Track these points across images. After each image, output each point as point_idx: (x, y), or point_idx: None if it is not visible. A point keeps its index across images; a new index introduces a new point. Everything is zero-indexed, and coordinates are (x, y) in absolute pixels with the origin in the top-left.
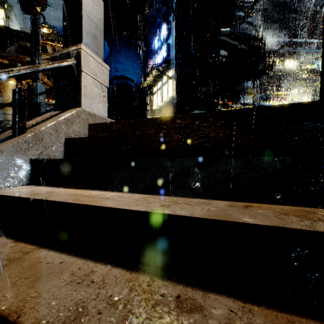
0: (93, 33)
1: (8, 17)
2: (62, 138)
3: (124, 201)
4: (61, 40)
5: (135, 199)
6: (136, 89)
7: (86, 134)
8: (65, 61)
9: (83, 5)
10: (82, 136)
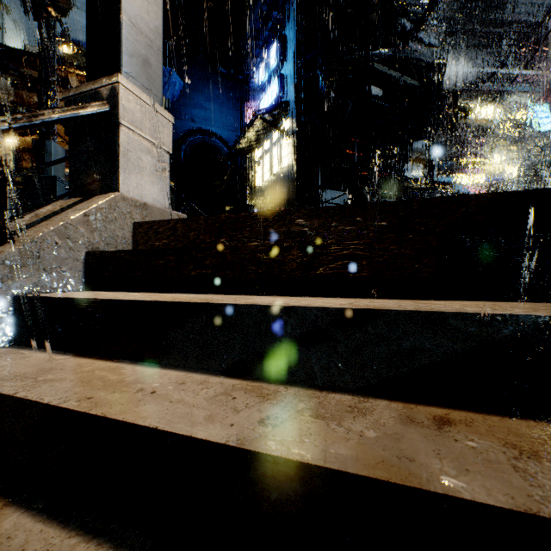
0: (143, 55)
1: (1, 26)
2: (79, 251)
3: (184, 402)
4: None
5: (209, 396)
6: (227, 153)
7: (128, 241)
8: (87, 106)
9: (123, 2)
10: (121, 245)
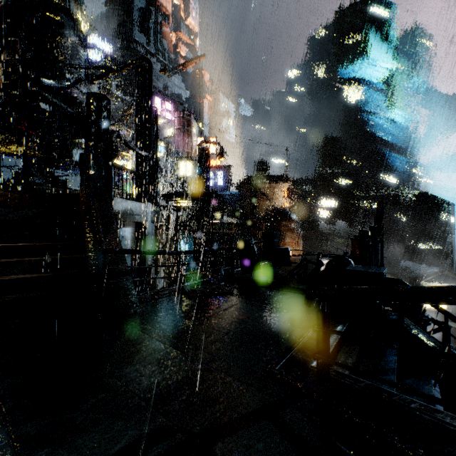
0: None
1: None
2: None
3: None
4: None
5: None
6: None
7: None
8: None
9: None
10: None
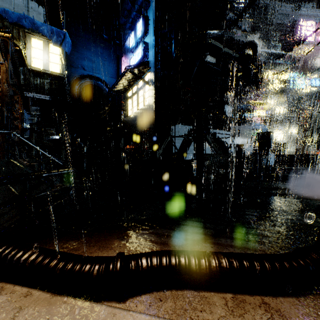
0: None
1: None
2: None
3: None
4: (6, 25)
5: None
6: (108, 93)
7: None
8: None
9: None
10: None
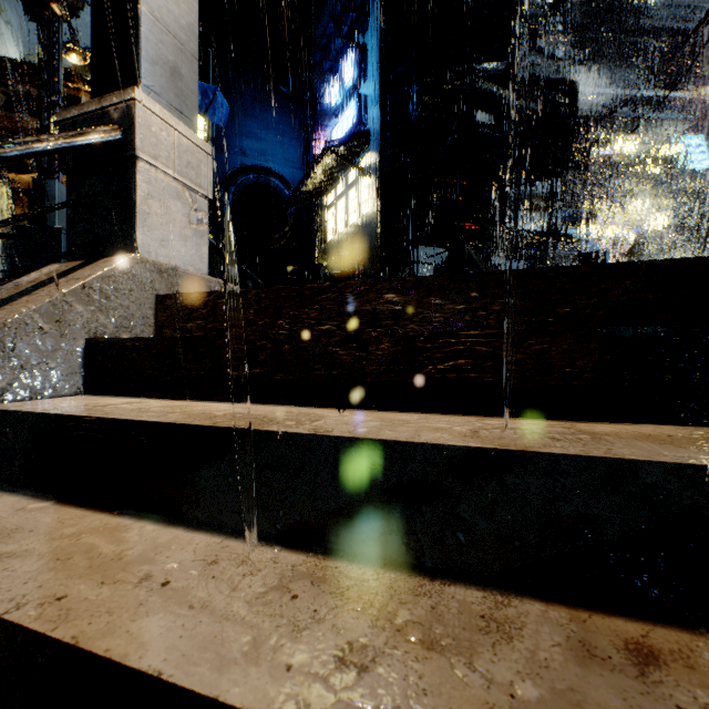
0: (171, 62)
1: None
2: (75, 338)
3: (213, 608)
4: None
5: (255, 593)
6: (289, 197)
7: (148, 322)
8: (88, 132)
9: None
10: (138, 328)
